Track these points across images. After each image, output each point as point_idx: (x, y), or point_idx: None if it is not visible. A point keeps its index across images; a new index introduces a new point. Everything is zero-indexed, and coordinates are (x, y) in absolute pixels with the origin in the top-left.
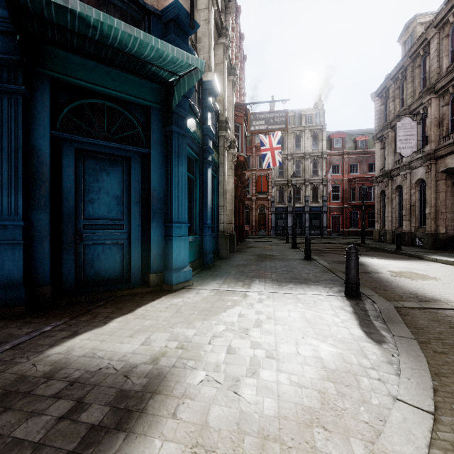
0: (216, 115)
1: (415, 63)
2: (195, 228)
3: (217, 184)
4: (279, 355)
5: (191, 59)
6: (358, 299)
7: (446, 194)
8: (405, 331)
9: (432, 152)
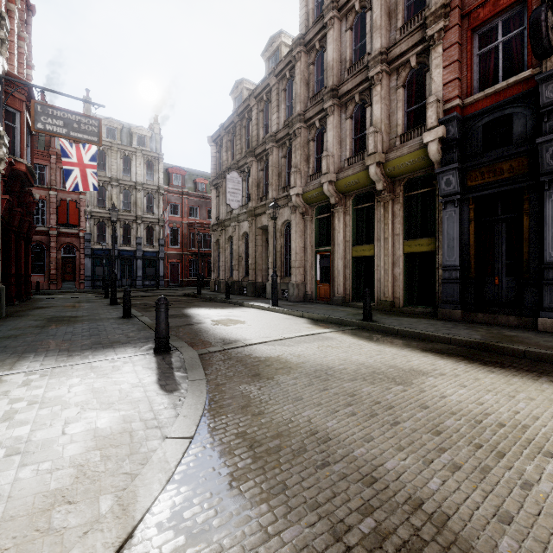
0: None
1: (242, 123)
2: None
3: None
4: (29, 447)
5: None
6: (167, 353)
7: (262, 247)
8: (200, 374)
9: (253, 209)
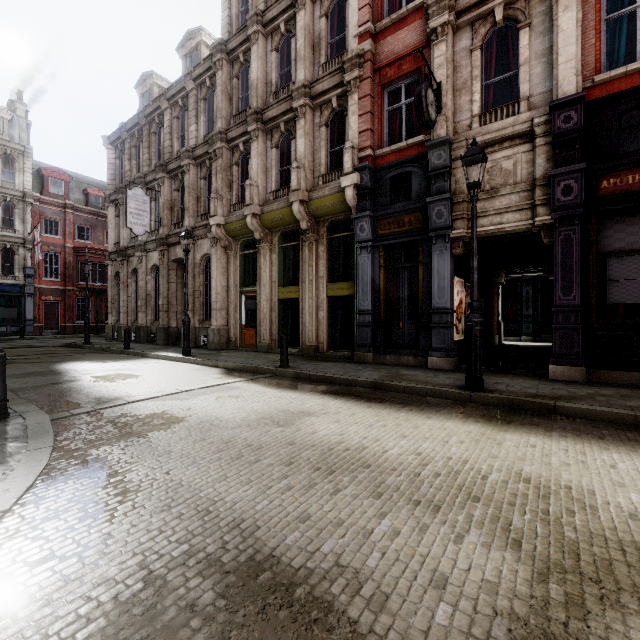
0: None
1: (151, 127)
2: None
3: None
4: None
5: None
6: (2, 420)
7: (178, 285)
8: (47, 441)
9: (165, 237)
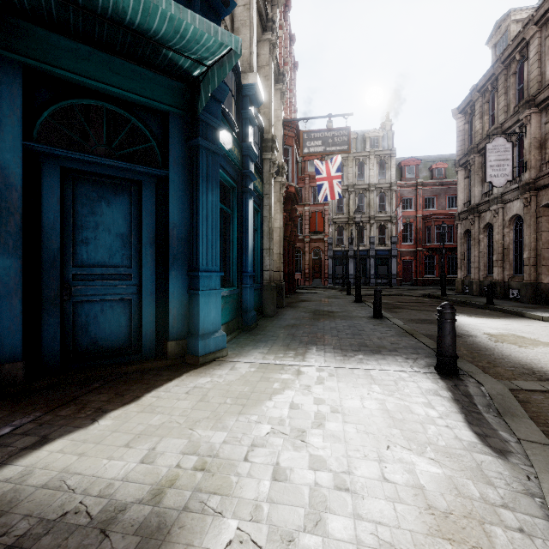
0: (259, 131)
1: (509, 70)
2: (231, 277)
3: (261, 220)
4: (355, 484)
5: (222, 34)
6: (456, 377)
7: None
8: (534, 432)
9: (532, 181)
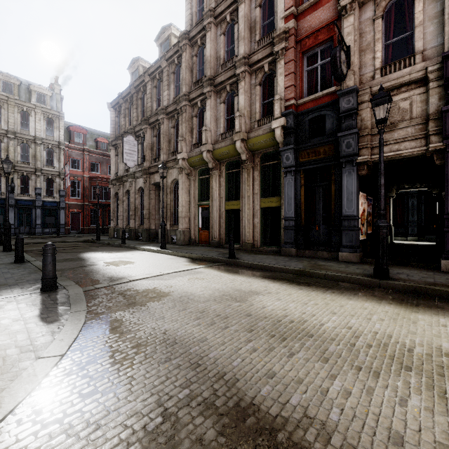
0: None
1: (138, 95)
2: None
3: None
4: None
5: None
6: (54, 291)
7: (155, 200)
8: (82, 306)
9: (147, 168)
